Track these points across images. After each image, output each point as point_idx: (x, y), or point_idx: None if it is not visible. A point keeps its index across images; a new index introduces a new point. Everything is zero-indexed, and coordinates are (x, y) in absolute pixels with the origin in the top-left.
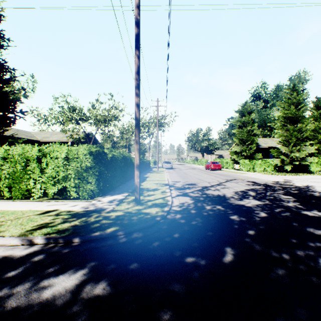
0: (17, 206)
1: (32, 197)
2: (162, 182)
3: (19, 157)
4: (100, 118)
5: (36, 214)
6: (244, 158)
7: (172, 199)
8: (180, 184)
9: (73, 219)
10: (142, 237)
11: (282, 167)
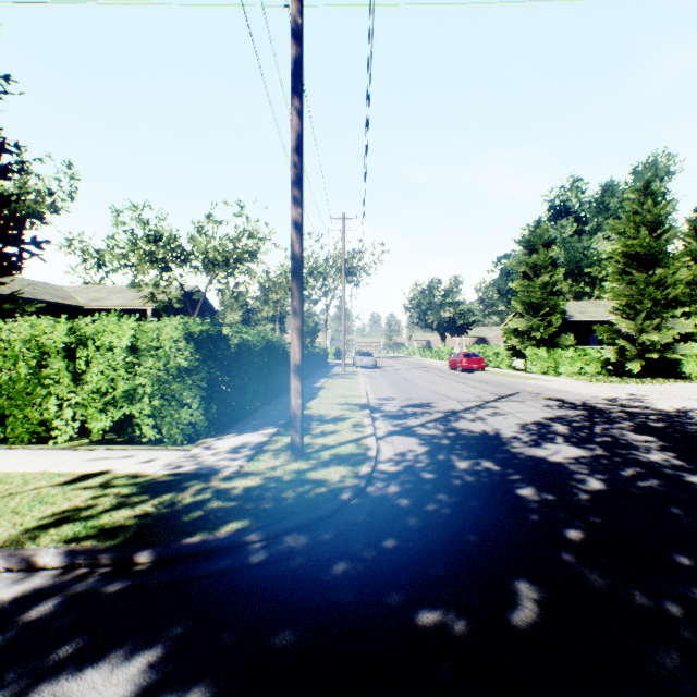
0: (15, 461)
1: (54, 440)
2: (354, 400)
3: (23, 347)
4: (216, 257)
5: (55, 485)
6: (534, 345)
7: (378, 443)
8: (396, 406)
9: (143, 499)
10: (306, 548)
11: (621, 365)
